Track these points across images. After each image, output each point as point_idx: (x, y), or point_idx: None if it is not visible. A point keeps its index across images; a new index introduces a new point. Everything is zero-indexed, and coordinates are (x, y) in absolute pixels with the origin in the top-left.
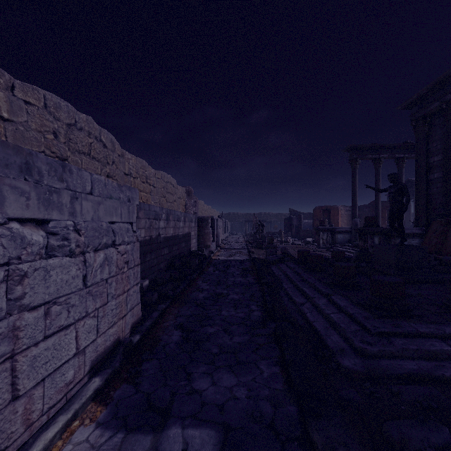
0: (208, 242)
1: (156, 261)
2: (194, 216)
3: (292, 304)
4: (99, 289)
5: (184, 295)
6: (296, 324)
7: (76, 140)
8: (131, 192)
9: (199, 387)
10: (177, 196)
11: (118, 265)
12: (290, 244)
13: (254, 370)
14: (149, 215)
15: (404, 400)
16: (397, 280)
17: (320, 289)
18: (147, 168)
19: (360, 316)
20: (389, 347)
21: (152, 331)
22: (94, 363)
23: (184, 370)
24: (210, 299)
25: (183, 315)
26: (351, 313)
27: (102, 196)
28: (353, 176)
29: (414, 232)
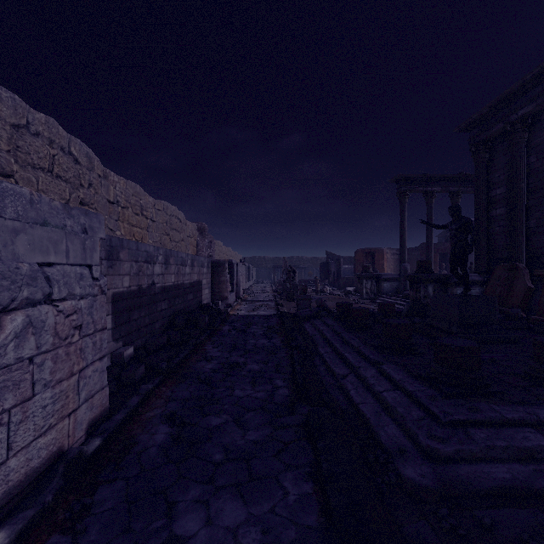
0: (225, 292)
1: (149, 320)
2: (207, 260)
3: (331, 377)
4: (11, 377)
5: (184, 367)
6: (336, 408)
7: (28, 149)
8: (89, 219)
9: (184, 532)
10: (186, 235)
11: (57, 332)
12: (328, 295)
13: (274, 490)
14: (136, 256)
15: (502, 539)
16: (471, 345)
17: (367, 355)
18: (143, 195)
19: (423, 396)
20: (468, 444)
21: (125, 428)
22: (0, 504)
23: (165, 497)
24: (220, 371)
25: (178, 398)
26: (410, 392)
27: (24, 221)
28: (401, 212)
29: (474, 280)
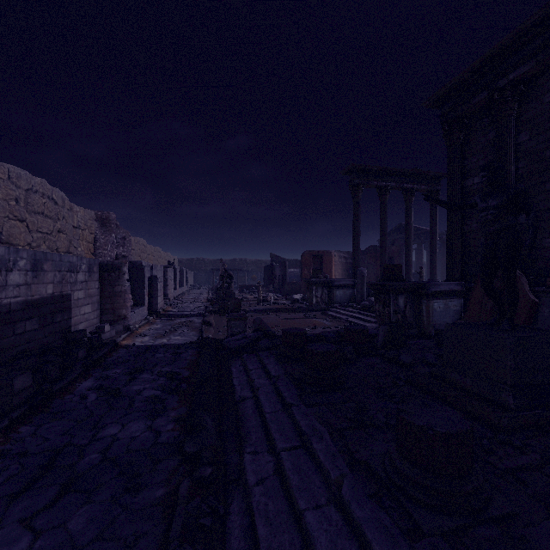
0: (123, 308)
1: None
2: (87, 260)
3: None
4: None
5: None
6: None
7: None
8: None
9: None
10: (72, 224)
11: None
12: (271, 304)
13: None
14: None
15: None
16: None
17: None
18: None
19: None
20: None
21: None
22: None
23: None
24: None
25: None
26: None
27: None
28: (355, 209)
29: (453, 289)
